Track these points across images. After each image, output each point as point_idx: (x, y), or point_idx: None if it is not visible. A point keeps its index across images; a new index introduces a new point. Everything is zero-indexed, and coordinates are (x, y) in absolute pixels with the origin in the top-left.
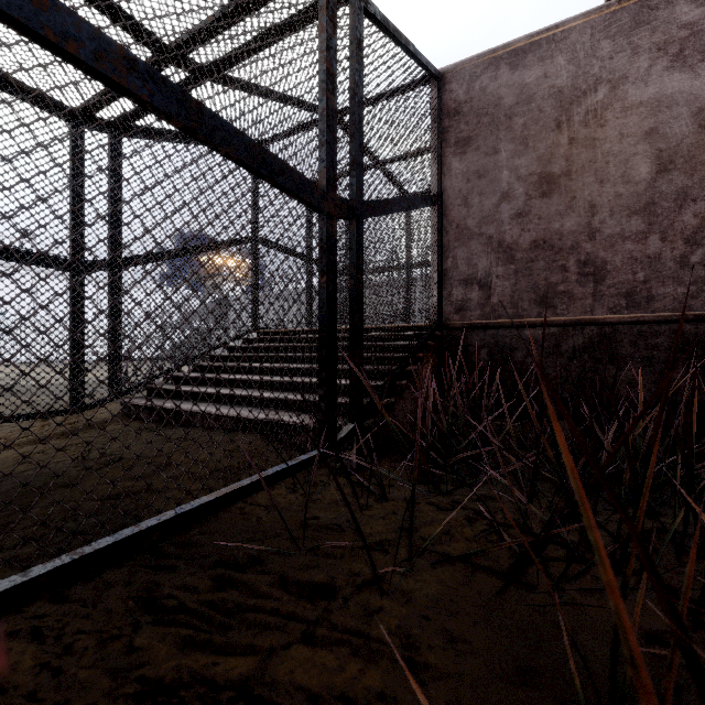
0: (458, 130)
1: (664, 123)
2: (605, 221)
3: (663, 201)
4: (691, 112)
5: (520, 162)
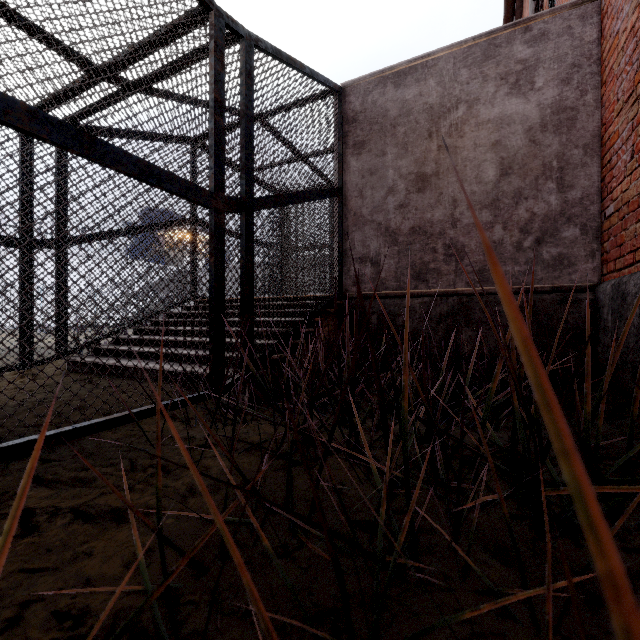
0: (355, 135)
1: (505, 137)
2: (463, 213)
3: (505, 198)
4: (524, 130)
5: (402, 163)
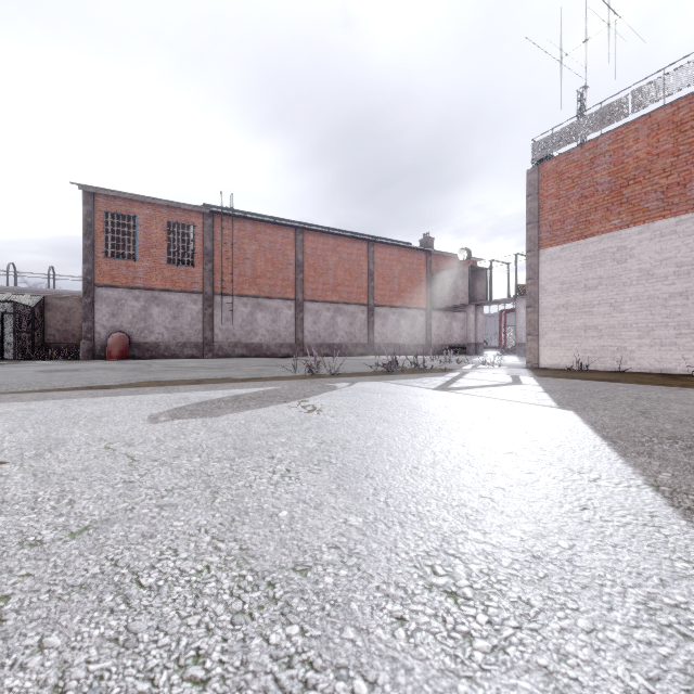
0: (49, 307)
1: None
2: (76, 329)
3: None
4: None
5: (62, 316)
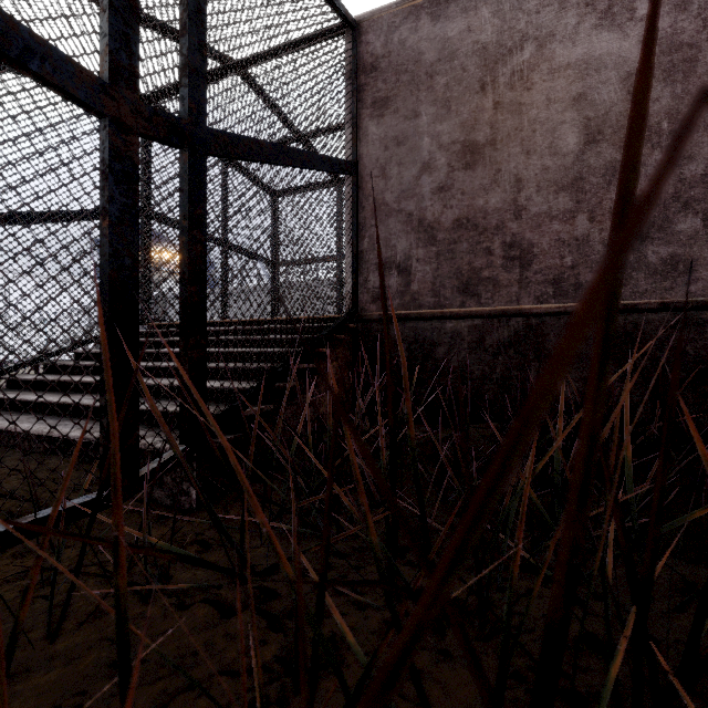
0: (375, 89)
1: (593, 89)
2: (531, 198)
3: (592, 176)
4: (619, 77)
5: (442, 128)
